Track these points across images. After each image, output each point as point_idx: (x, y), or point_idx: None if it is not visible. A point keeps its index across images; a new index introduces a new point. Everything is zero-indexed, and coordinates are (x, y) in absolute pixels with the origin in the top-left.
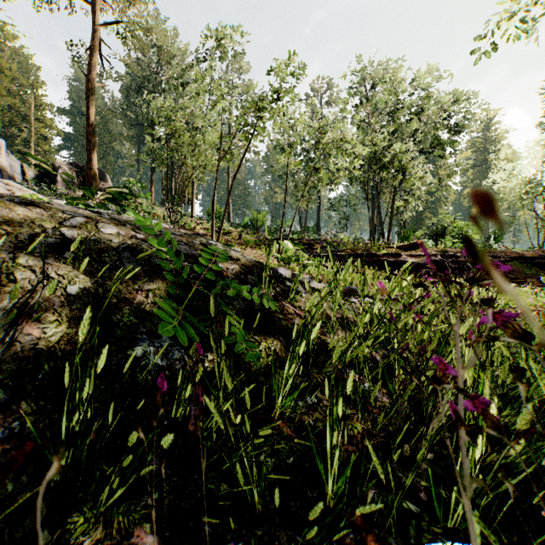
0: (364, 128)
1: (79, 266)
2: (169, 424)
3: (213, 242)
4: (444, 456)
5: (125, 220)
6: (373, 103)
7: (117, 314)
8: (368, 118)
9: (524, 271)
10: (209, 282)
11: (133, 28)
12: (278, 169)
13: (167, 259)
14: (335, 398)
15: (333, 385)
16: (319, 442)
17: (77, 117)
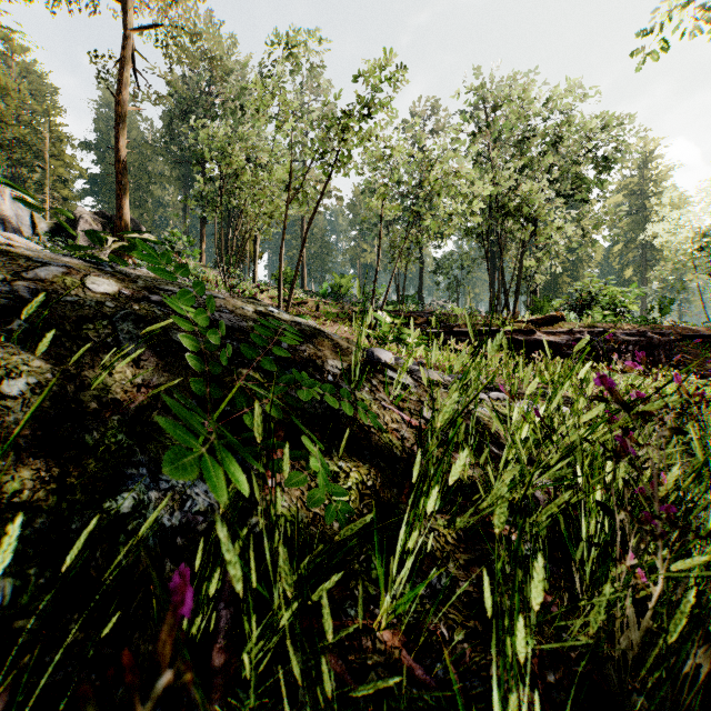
0: (482, 163)
1: (36, 346)
2: (175, 652)
3: (274, 309)
4: (701, 705)
5: (138, 275)
6: (495, 130)
7: (93, 431)
8: (487, 151)
9: (702, 353)
10: (264, 371)
11: (176, 33)
12: (368, 219)
13: (197, 334)
14: (507, 615)
15: (473, 548)
16: (465, 681)
17: (106, 153)
